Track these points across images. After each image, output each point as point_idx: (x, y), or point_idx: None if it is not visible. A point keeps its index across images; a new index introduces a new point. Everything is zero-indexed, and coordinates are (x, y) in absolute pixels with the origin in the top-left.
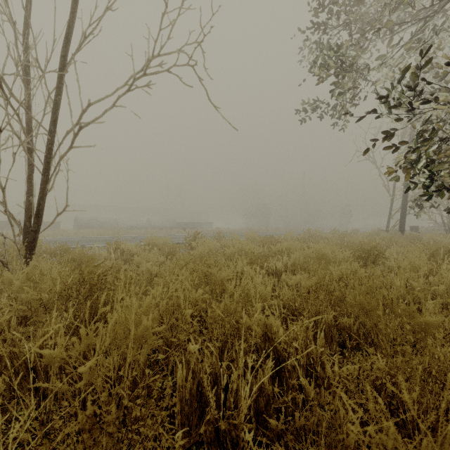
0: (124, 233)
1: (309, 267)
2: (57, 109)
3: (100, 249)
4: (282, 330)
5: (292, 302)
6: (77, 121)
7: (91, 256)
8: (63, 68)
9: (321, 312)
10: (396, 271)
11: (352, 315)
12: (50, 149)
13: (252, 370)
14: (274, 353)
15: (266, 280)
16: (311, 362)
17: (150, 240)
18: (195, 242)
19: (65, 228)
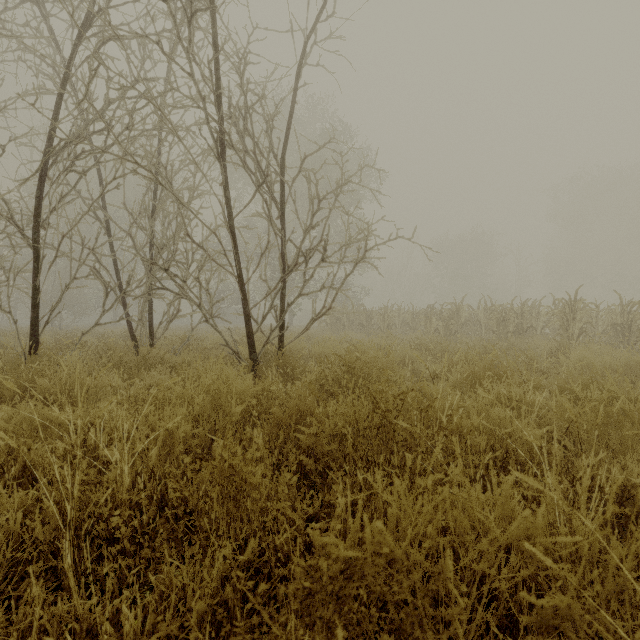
0: None
1: None
2: None
3: None
4: None
5: None
6: None
7: None
8: None
9: None
10: None
11: None
12: None
13: None
14: None
15: None
16: None
17: None
18: None
19: None
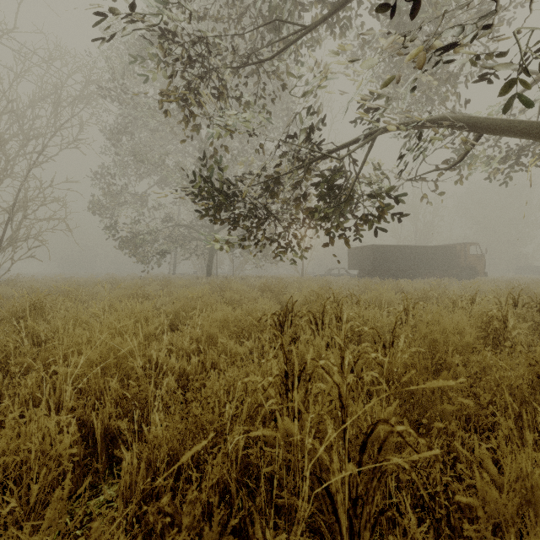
0: None
1: None
2: None
3: None
4: None
5: None
6: None
7: None
8: None
9: None
10: None
11: None
12: None
13: None
14: None
15: None
16: None
17: None
18: (21, 279)
19: None
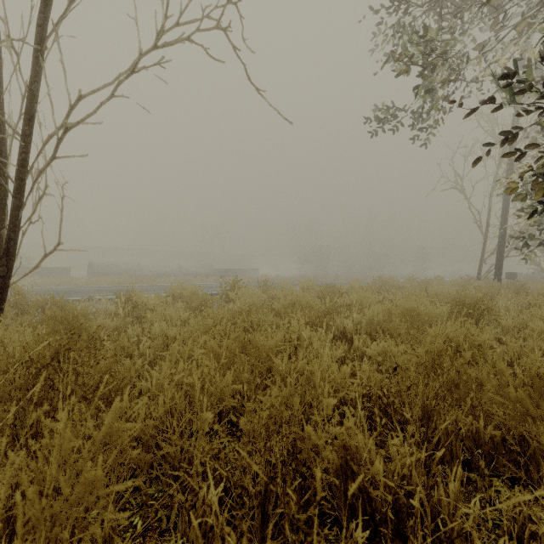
0: (148, 281)
1: (393, 329)
2: (33, 102)
3: (111, 302)
4: (381, 463)
5: (379, 388)
6: (63, 122)
7: (83, 313)
8: (41, 43)
9: (436, 412)
10: (517, 334)
11: (481, 412)
12: (25, 160)
13: (320, 521)
14: (364, 503)
15: (334, 349)
16: (440, 528)
17: (174, 289)
18: (234, 293)
19: (77, 276)
